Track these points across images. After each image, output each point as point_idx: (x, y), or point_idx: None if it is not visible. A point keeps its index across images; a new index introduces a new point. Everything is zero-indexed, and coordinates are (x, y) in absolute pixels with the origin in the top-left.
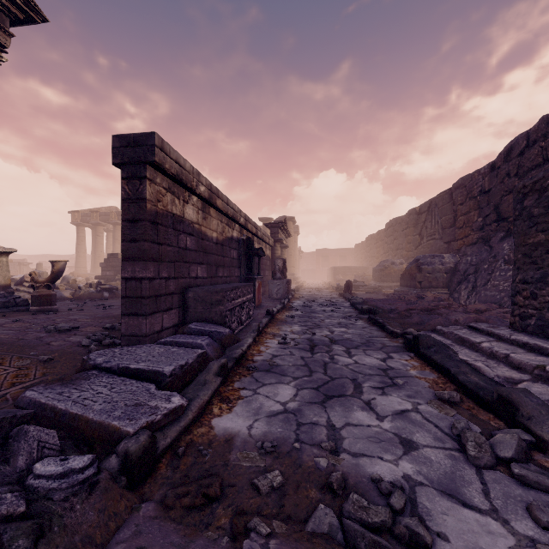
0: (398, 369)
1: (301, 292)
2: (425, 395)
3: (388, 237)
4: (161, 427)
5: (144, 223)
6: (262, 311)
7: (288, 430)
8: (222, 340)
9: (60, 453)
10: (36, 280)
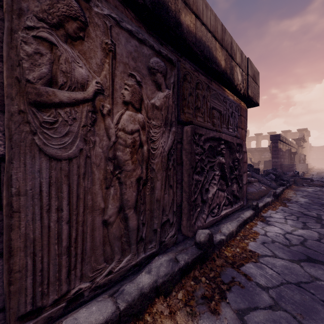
0: None
1: (313, 170)
2: None
3: None
4: None
5: (277, 151)
6: None
7: None
8: None
9: None
10: None
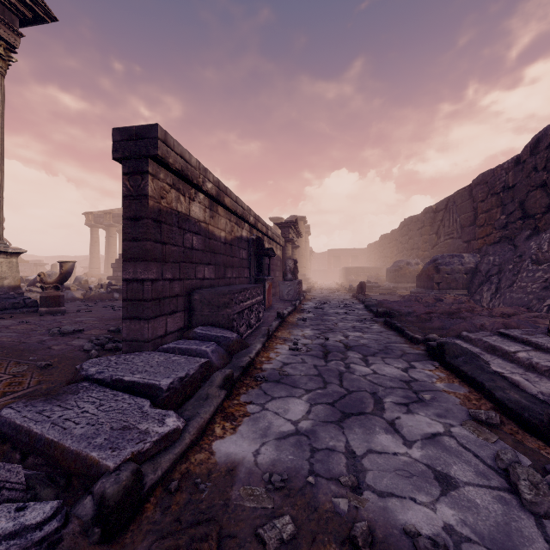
0: (422, 381)
1: (312, 293)
2: (458, 414)
3: (402, 236)
4: (151, 457)
5: (146, 221)
6: (272, 313)
7: (301, 457)
8: (229, 346)
9: (25, 493)
10: (45, 280)
